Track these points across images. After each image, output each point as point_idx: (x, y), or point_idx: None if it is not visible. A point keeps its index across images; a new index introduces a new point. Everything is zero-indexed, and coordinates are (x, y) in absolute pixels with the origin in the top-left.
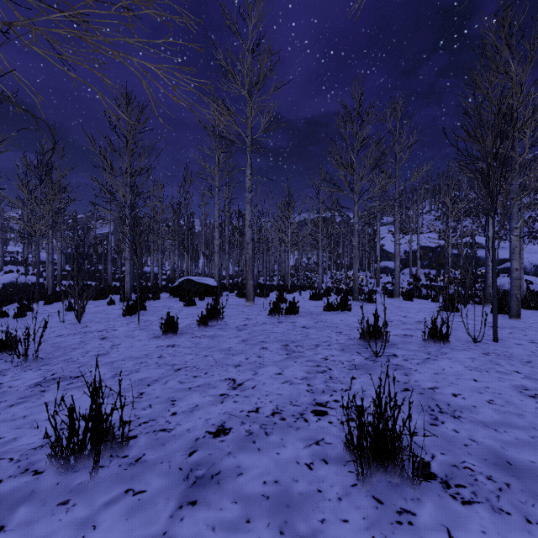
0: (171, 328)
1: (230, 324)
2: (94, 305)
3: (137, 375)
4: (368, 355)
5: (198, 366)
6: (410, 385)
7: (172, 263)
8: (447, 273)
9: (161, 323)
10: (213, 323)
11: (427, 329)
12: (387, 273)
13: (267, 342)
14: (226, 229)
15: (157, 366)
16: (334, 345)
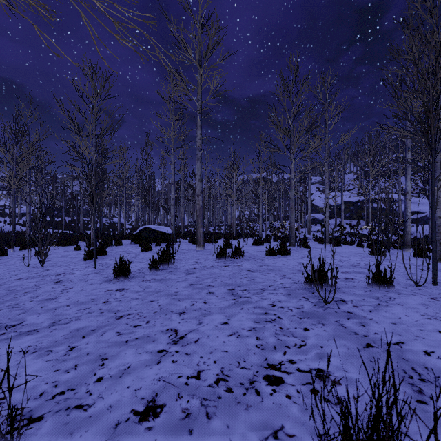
0: (122, 272)
1: (180, 267)
2: (63, 250)
3: (76, 323)
4: (316, 300)
5: (142, 313)
6: (371, 339)
7: (137, 215)
8: (366, 223)
9: (114, 267)
10: (165, 266)
11: (364, 272)
12: (315, 223)
13: (214, 286)
14: (181, 185)
15: (100, 312)
16: (279, 290)
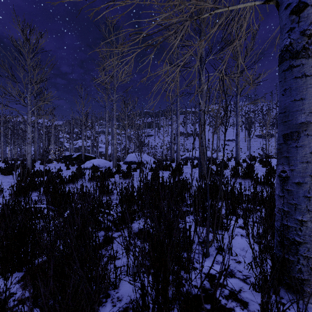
0: None
1: None
2: None
3: None
4: None
5: None
6: None
7: None
8: None
9: None
10: None
11: None
12: None
13: None
14: None
15: None
16: None
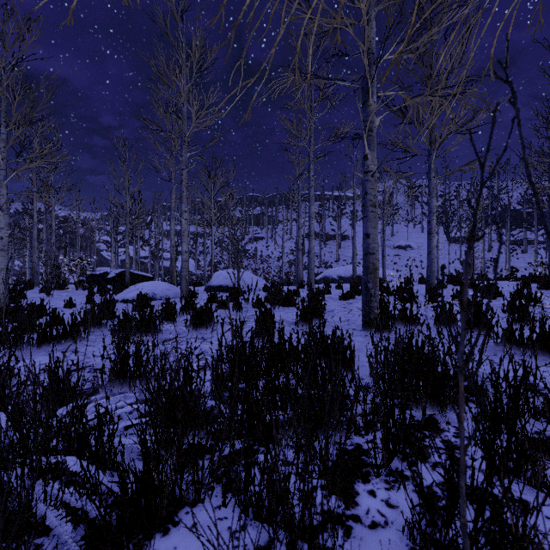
0: None
1: None
2: None
3: None
4: None
5: None
6: None
7: None
8: None
9: None
10: None
11: None
12: None
13: None
14: None
15: None
16: None
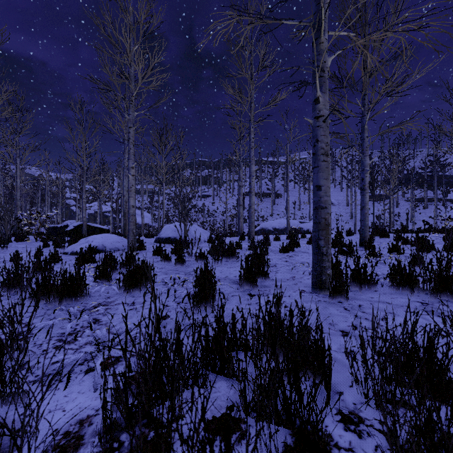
0: None
1: None
2: None
3: None
4: None
5: None
6: None
7: None
8: None
9: None
10: None
11: None
12: None
13: None
14: None
15: None
16: None
